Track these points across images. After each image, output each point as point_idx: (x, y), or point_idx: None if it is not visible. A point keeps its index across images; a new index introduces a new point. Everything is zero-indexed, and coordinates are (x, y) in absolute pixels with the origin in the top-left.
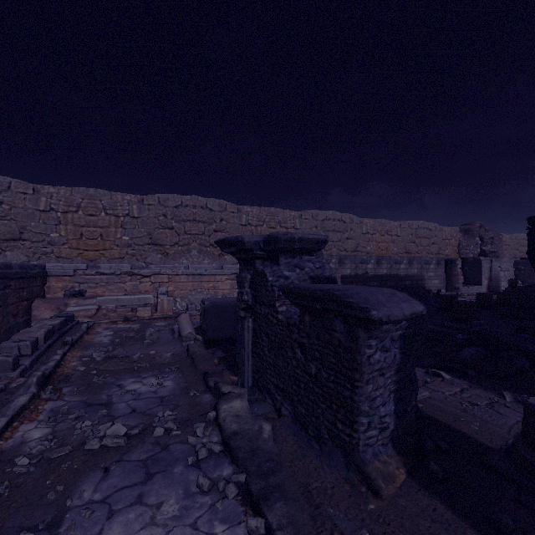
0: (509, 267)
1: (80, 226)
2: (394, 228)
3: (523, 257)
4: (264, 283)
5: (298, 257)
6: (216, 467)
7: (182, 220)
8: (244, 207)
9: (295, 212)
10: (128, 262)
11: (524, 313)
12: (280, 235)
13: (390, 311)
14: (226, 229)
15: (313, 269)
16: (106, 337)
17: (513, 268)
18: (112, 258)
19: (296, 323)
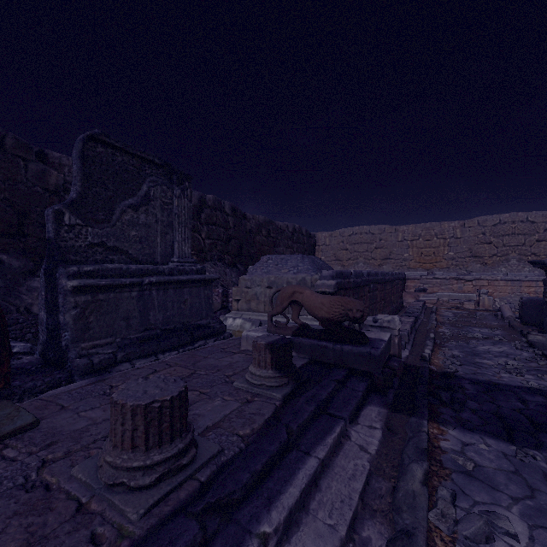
0: None
1: (420, 248)
2: None
3: None
4: None
5: None
6: (524, 348)
7: (500, 235)
8: None
9: None
10: (452, 270)
11: None
12: None
13: None
14: None
15: None
16: (449, 314)
17: None
18: (441, 268)
19: None
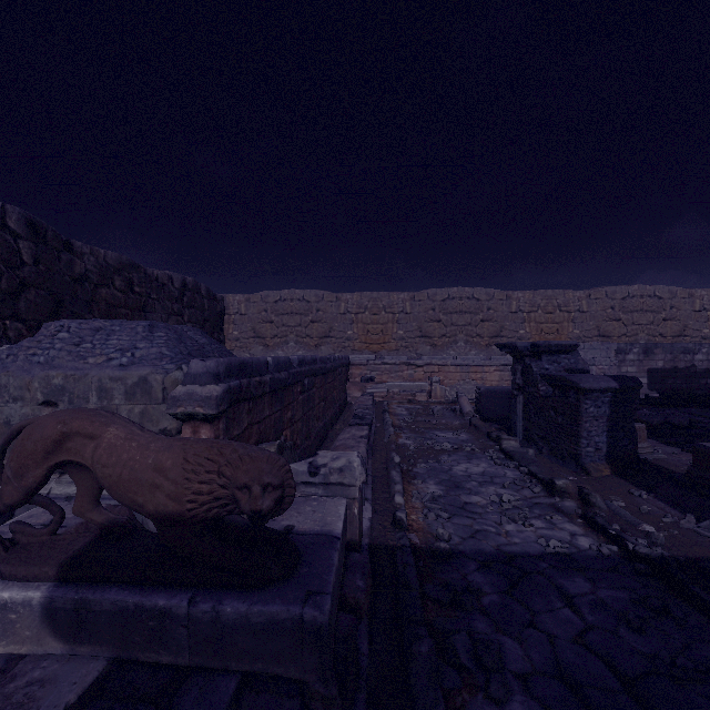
0: None
1: (367, 324)
2: None
3: None
4: (531, 372)
5: (556, 355)
6: (503, 461)
7: (449, 312)
8: (514, 293)
9: (581, 292)
10: (402, 353)
11: None
12: (541, 343)
13: (591, 385)
14: (493, 318)
15: (568, 364)
16: (403, 411)
17: None
18: (390, 350)
19: (550, 396)
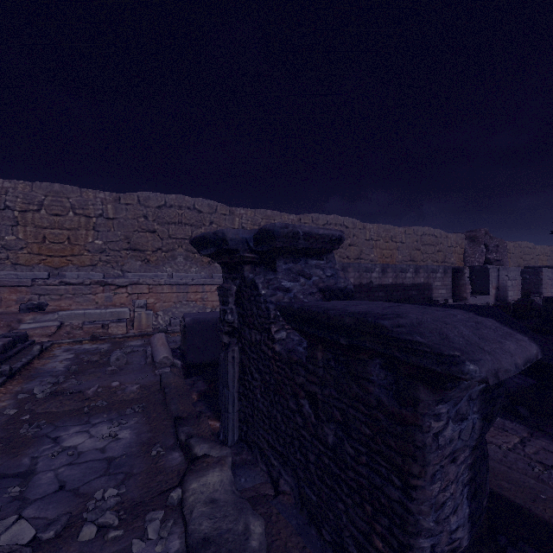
0: (516, 276)
1: (43, 227)
2: (399, 234)
3: (527, 265)
4: (255, 298)
5: (303, 261)
6: None
7: (166, 222)
8: (237, 209)
9: (294, 216)
10: (101, 269)
11: (552, 327)
12: (277, 228)
13: (497, 361)
14: None
15: (323, 278)
16: (62, 362)
17: (520, 277)
18: (82, 266)
19: (301, 360)
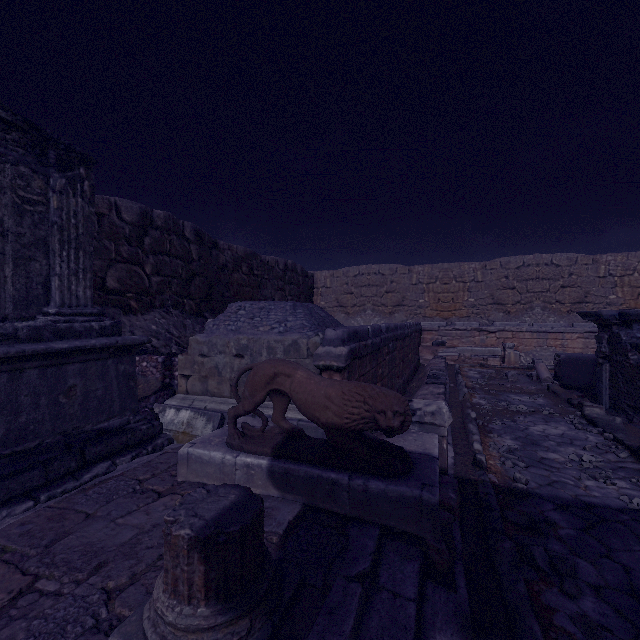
0: None
1: (438, 293)
2: None
3: None
4: (619, 341)
5: None
6: (584, 427)
7: (524, 279)
8: (602, 257)
9: None
10: (473, 320)
11: None
12: (631, 312)
13: None
14: (576, 284)
15: None
16: (475, 374)
17: None
18: (461, 317)
19: None
